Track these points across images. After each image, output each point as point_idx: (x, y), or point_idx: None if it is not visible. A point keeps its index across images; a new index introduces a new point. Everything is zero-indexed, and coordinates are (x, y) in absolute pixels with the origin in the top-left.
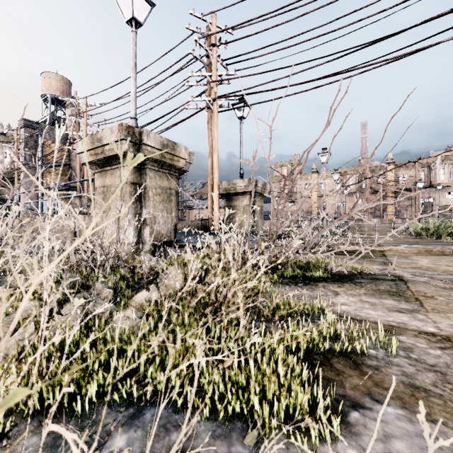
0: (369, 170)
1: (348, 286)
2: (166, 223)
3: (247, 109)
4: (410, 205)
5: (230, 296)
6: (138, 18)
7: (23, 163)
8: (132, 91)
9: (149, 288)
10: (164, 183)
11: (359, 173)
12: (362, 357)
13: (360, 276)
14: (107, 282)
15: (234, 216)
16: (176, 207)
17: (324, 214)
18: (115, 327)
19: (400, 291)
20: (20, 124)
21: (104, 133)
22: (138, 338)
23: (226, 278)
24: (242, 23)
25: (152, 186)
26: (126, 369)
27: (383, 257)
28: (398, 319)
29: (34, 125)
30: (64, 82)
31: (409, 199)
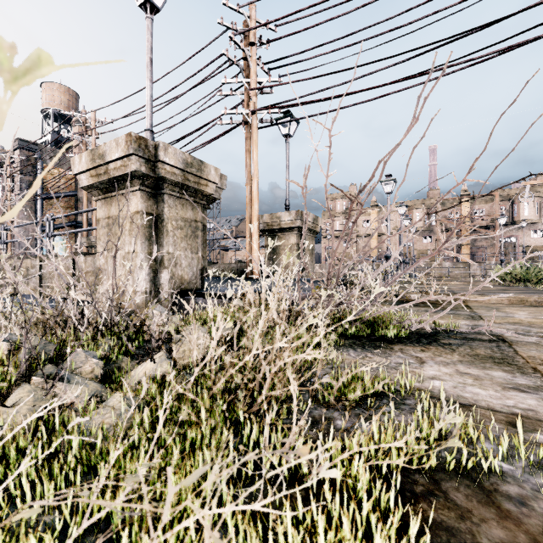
0: (439, 203)
1: (434, 349)
2: (191, 265)
3: (294, 125)
4: (489, 246)
5: (275, 372)
6: (155, 2)
7: (18, 193)
8: (147, 95)
9: (154, 358)
10: (188, 214)
11: (428, 208)
12: (491, 478)
13: (446, 335)
14: (97, 348)
15: (278, 257)
16: (204, 245)
17: (396, 254)
18: (92, 425)
19: (507, 357)
20: (15, 146)
21: (107, 146)
22: (113, 460)
23: (269, 347)
24: (288, 15)
25: (172, 217)
26: (87, 522)
27: (468, 309)
28: (522, 403)
29: (31, 147)
30: (69, 94)
31: (487, 238)
